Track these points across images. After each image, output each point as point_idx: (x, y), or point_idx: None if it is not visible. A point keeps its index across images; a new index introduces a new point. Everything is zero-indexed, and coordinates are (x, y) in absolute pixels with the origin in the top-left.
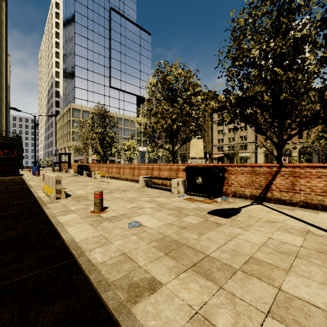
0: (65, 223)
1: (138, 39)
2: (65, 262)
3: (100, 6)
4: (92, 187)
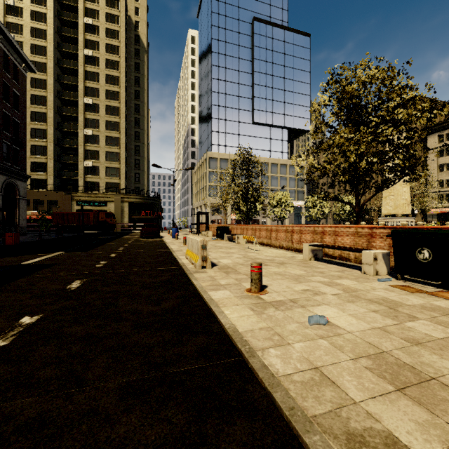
0: (219, 302)
1: (291, 47)
2: (232, 359)
3: (240, 22)
4: (238, 256)
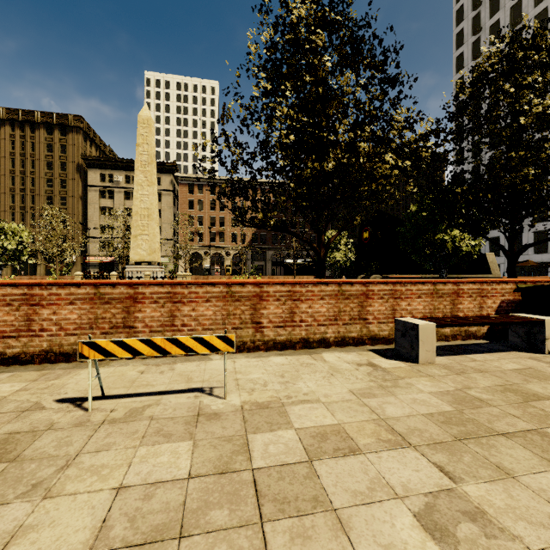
0: None
1: None
2: None
3: None
4: (415, 463)
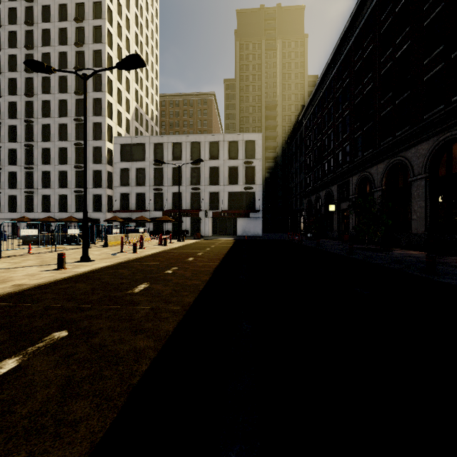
0: None
1: None
2: None
3: None
4: None
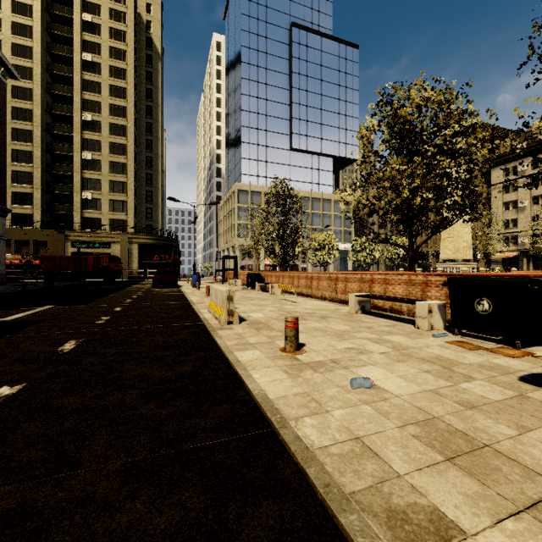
0: (247, 364)
1: (336, 60)
2: (260, 431)
3: (276, 27)
4: (272, 309)
